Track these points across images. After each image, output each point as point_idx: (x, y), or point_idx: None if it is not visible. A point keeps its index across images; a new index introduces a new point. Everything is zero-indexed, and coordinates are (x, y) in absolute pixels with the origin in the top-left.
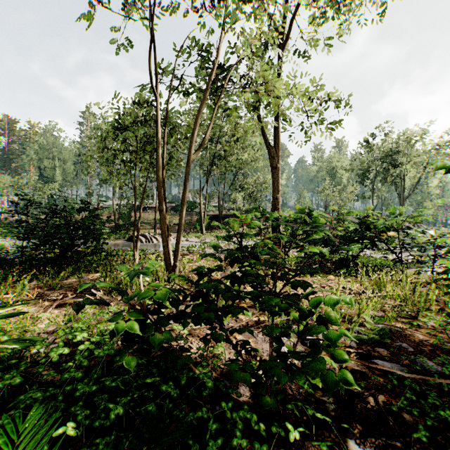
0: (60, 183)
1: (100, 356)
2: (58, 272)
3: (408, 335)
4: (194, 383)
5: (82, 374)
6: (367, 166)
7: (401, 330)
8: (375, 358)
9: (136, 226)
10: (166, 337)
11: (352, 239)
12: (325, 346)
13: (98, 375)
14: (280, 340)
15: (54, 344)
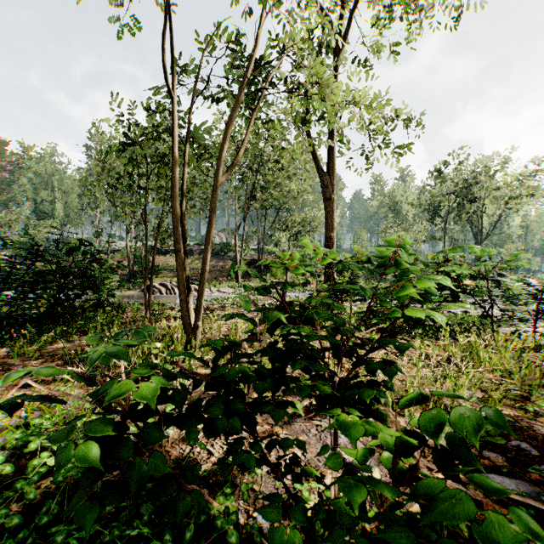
0: (62, 219)
1: (57, 483)
2: (41, 334)
3: (524, 427)
4: (210, 523)
5: (20, 519)
6: (438, 201)
7: (512, 419)
8: (486, 469)
9: (156, 273)
10: (155, 465)
11: None
12: (475, 538)
13: (49, 517)
14: None
15: (2, 452)
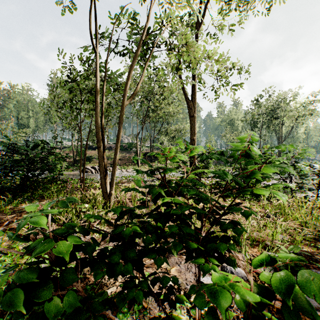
0: (33, 129)
1: None
2: (15, 198)
3: (317, 259)
4: None
5: None
6: (256, 118)
7: (309, 254)
8: None
9: (90, 160)
10: (68, 302)
11: None
12: None
13: None
14: (217, 316)
15: None
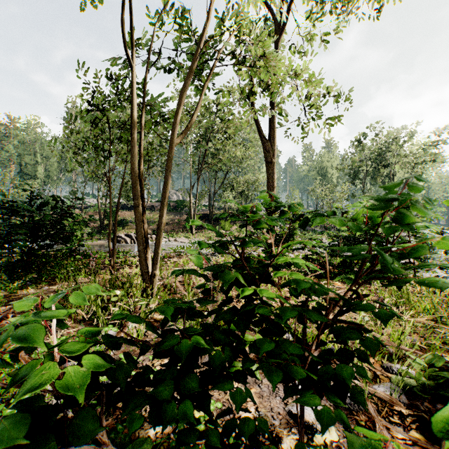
0: (43, 180)
1: None
2: (14, 281)
3: None
4: None
5: None
6: (358, 166)
7: None
8: None
9: (123, 225)
10: None
11: (357, 240)
12: None
13: None
14: None
15: None
